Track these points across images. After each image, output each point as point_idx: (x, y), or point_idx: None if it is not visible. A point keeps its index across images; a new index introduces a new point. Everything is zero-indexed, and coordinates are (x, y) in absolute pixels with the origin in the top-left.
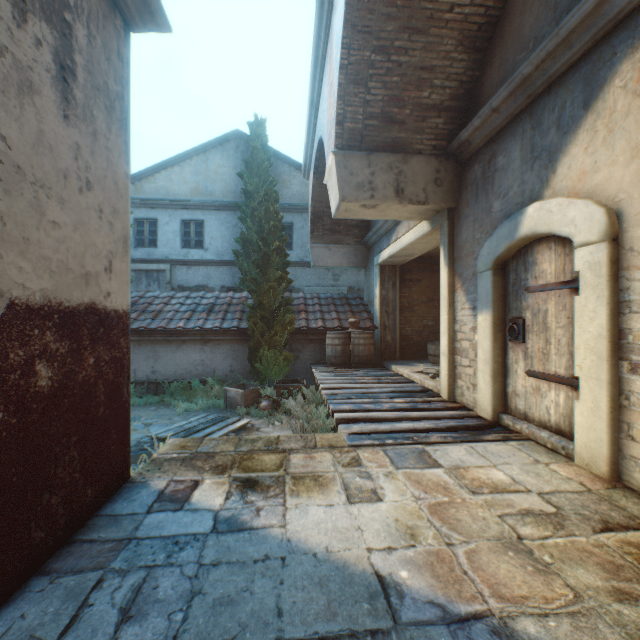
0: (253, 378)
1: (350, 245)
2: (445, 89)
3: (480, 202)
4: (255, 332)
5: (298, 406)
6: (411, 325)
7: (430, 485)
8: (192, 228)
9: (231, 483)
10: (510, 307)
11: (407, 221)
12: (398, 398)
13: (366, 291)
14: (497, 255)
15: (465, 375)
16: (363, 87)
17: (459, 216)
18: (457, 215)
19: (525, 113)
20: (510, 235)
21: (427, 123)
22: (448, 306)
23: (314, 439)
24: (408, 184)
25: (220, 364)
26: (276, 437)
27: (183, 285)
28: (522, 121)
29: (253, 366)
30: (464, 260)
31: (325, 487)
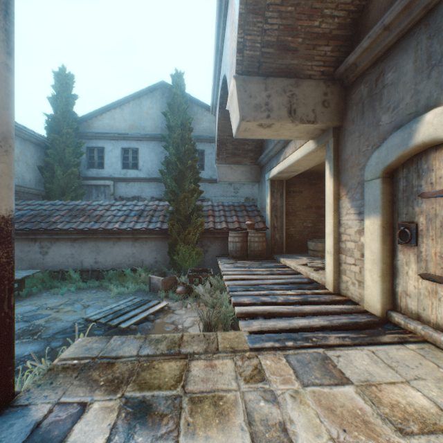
0: (172, 267)
1: (247, 165)
2: (334, 18)
3: (366, 118)
4: (173, 232)
5: (206, 292)
6: (294, 226)
7: (346, 416)
8: (130, 154)
9: (120, 409)
10: (400, 212)
11: (294, 143)
12: (290, 290)
13: (259, 200)
14: (387, 164)
15: (350, 272)
16: (261, 16)
17: (344, 133)
18: (342, 132)
19: (420, 25)
20: (403, 144)
21: (317, 51)
22: (333, 211)
23: (216, 339)
24: (299, 105)
25: (147, 256)
26: (180, 336)
27: (123, 196)
28: (416, 33)
29: (172, 258)
30: (349, 171)
31: (226, 418)
